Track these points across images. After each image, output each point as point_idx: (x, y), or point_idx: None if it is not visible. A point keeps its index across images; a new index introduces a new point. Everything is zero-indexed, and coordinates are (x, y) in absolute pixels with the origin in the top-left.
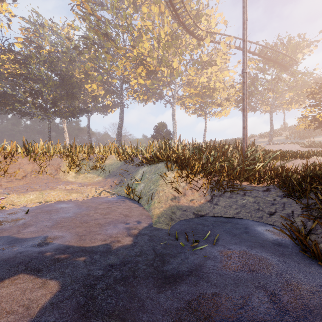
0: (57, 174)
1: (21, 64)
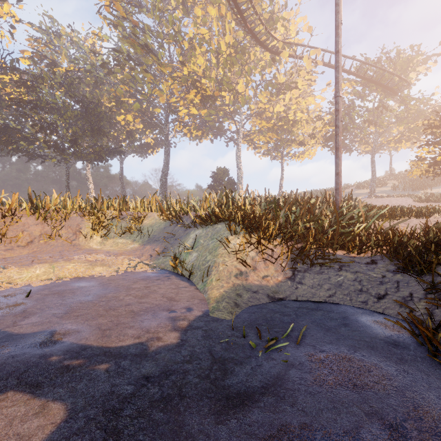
0: (76, 239)
1: (29, 87)
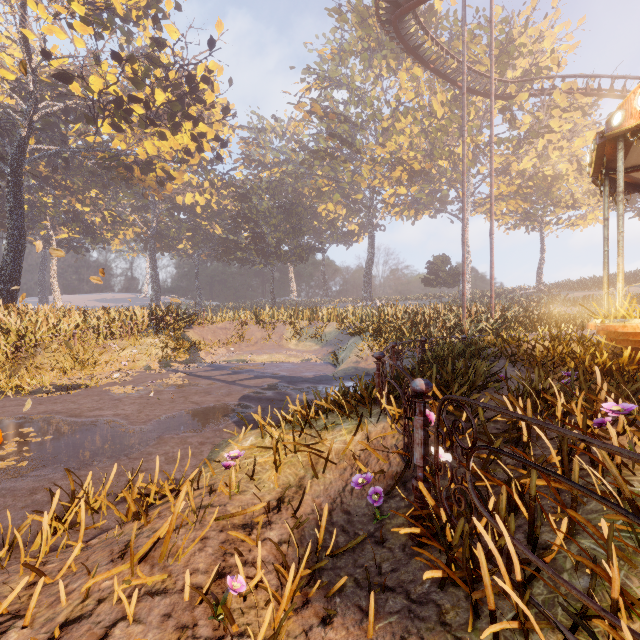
0: (281, 341)
1: (243, 200)
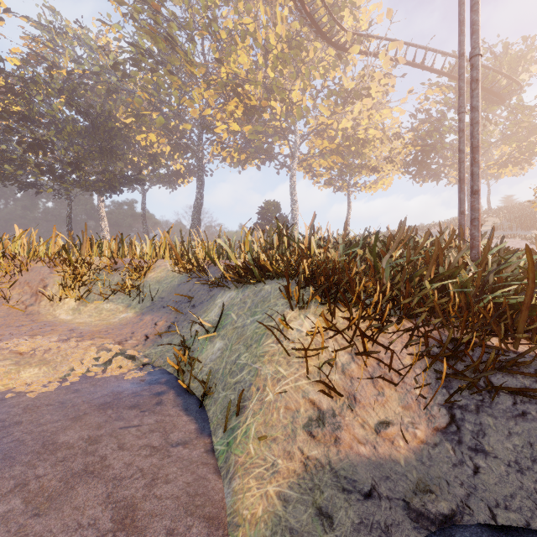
0: (35, 303)
1: (17, 94)
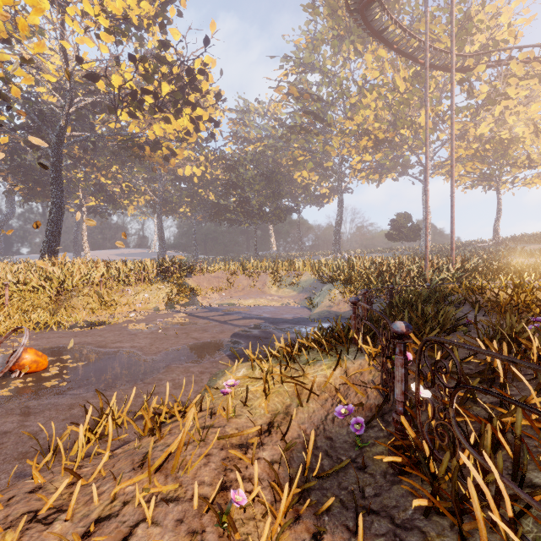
0: (264, 288)
1: (231, 171)
